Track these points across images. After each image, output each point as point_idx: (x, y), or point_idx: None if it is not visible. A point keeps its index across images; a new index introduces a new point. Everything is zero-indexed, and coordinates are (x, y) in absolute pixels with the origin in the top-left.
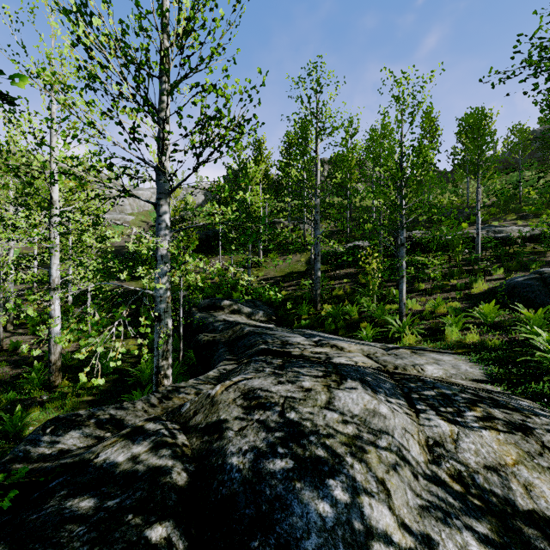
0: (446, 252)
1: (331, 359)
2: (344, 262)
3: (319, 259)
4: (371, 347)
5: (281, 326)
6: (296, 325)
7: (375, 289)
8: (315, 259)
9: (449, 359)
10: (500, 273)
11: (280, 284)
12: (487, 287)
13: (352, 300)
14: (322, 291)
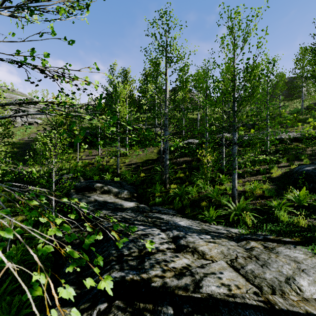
0: (247, 147)
1: (200, 288)
2: (182, 153)
3: (167, 152)
4: (225, 242)
5: (140, 202)
6: (151, 202)
7: (209, 174)
8: (165, 152)
9: (303, 257)
10: (284, 162)
11: (140, 168)
12: (281, 172)
13: (191, 181)
14: (169, 174)
